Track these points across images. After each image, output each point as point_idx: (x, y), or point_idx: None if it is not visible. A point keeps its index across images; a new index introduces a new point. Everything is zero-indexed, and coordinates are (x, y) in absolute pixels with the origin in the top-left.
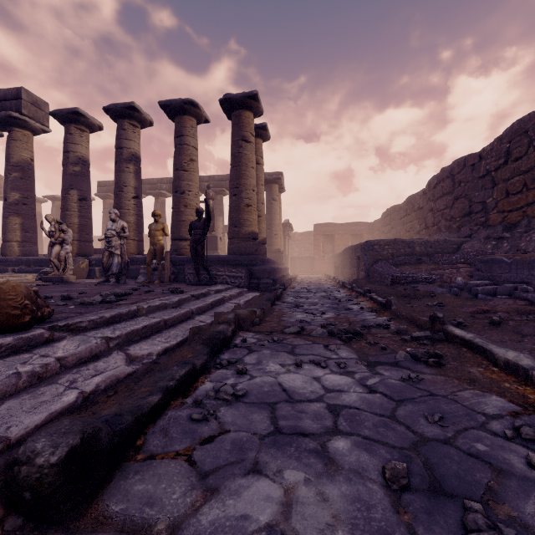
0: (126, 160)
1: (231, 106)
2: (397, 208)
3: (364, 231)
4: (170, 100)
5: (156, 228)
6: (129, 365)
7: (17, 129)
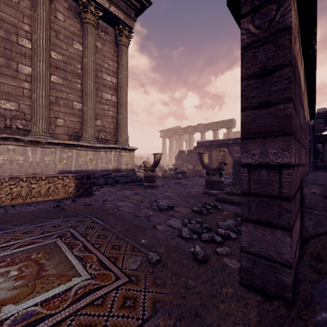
0: None
1: None
2: None
3: None
4: None
5: None
6: None
7: (230, 129)
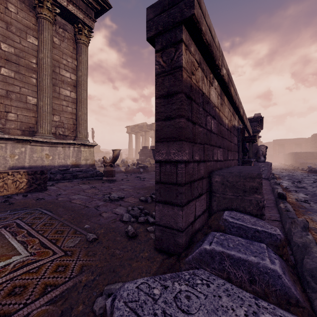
0: None
1: None
2: None
3: (302, 142)
4: None
5: None
6: None
7: None
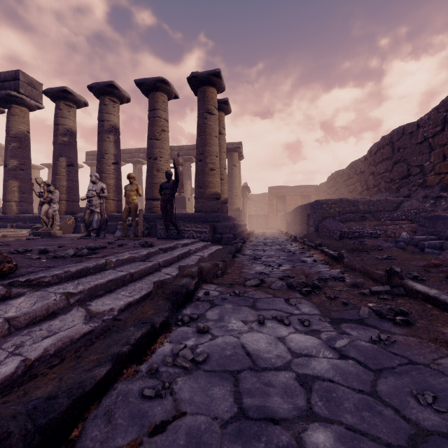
0: (107, 131)
1: (197, 83)
2: (341, 172)
3: (311, 192)
4: (144, 79)
5: (131, 189)
6: (87, 323)
7: (15, 106)
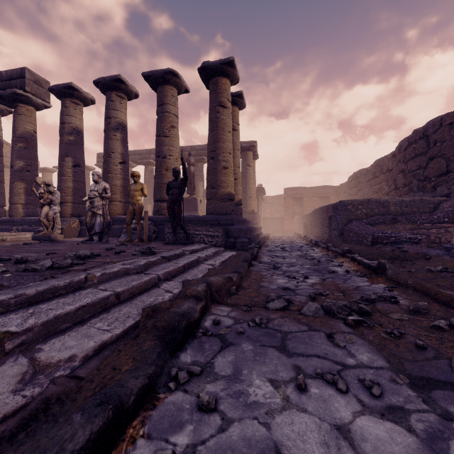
0: (114, 128)
1: (208, 74)
2: (364, 171)
3: (330, 193)
4: (152, 71)
5: (135, 188)
6: (19, 390)
7: (21, 105)
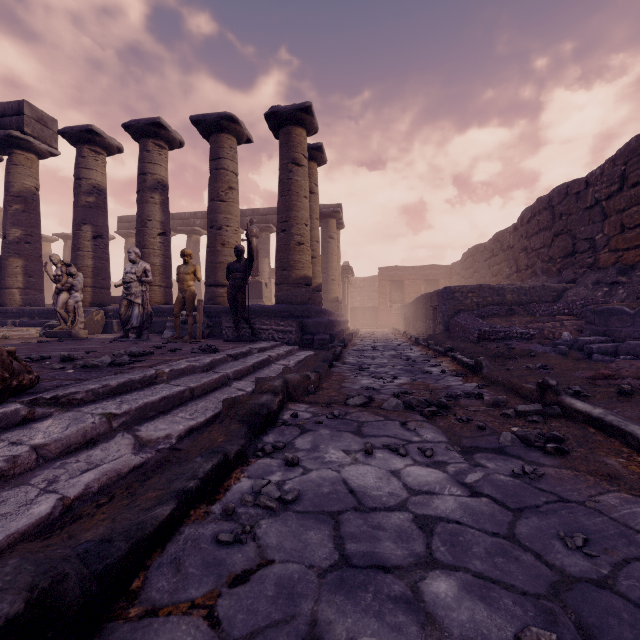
0: (151, 188)
1: (278, 121)
2: (481, 248)
3: (440, 275)
4: (204, 115)
5: (186, 271)
6: (137, 454)
7: (18, 152)
